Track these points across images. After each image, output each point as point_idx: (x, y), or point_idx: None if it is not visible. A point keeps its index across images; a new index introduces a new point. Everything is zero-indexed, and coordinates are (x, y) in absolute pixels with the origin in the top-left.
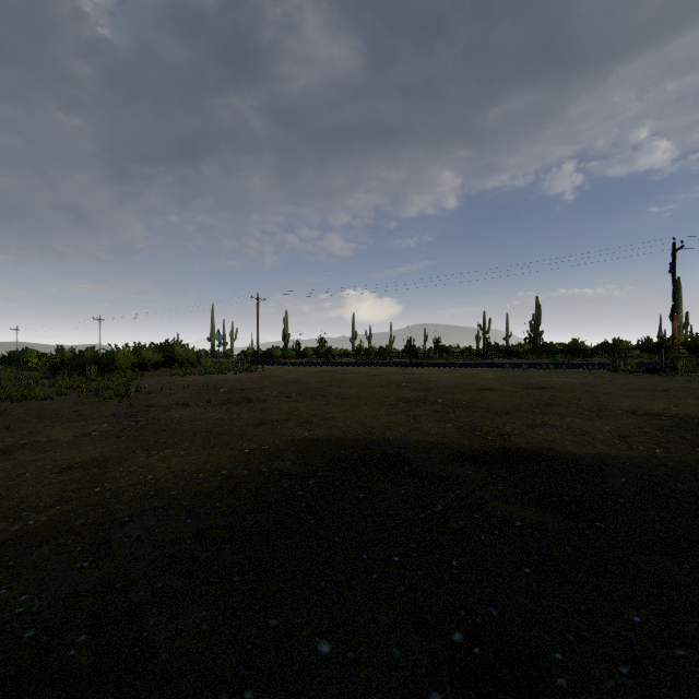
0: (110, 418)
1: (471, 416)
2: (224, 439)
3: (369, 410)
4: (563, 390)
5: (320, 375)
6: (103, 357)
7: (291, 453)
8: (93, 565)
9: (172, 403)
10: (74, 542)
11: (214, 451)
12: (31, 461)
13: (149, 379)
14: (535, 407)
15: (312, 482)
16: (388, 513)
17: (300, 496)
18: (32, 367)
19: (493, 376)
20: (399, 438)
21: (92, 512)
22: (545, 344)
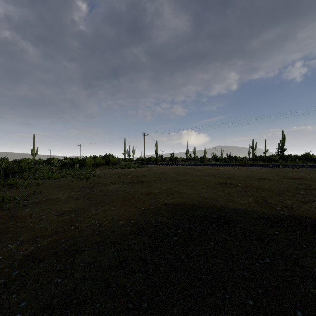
0: (82, 188)
1: (261, 194)
2: (131, 201)
3: (202, 188)
4: (310, 180)
5: (173, 169)
6: (81, 161)
7: (165, 212)
8: (63, 281)
9: (108, 182)
10: (56, 262)
11: (127, 208)
12: (47, 209)
13: (99, 170)
14: (299, 190)
15: (180, 231)
16: (233, 260)
17: (175, 240)
18: (55, 165)
19: (264, 171)
20: (223, 206)
21: (67, 242)
22: (289, 155)
